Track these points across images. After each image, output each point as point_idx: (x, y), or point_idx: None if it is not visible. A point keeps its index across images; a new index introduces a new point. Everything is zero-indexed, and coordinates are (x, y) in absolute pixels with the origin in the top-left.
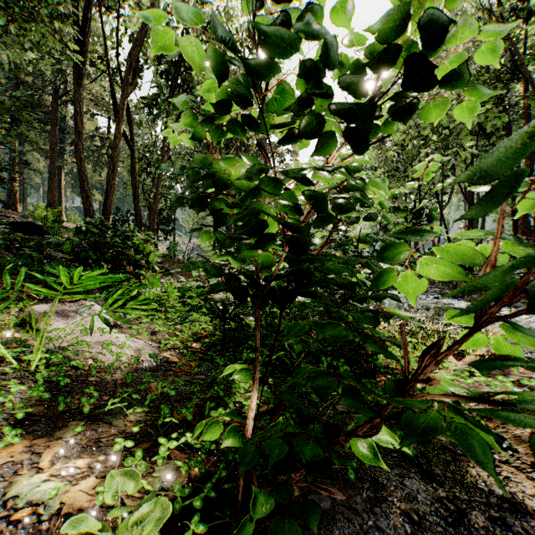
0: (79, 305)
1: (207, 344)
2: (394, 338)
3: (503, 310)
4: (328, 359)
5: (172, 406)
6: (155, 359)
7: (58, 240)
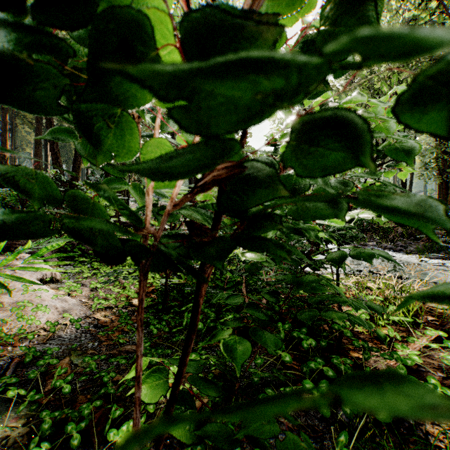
0: (18, 259)
1: (147, 303)
2: (374, 304)
3: (445, 262)
4: (285, 327)
5: (61, 412)
6: (76, 325)
7: (3, 191)
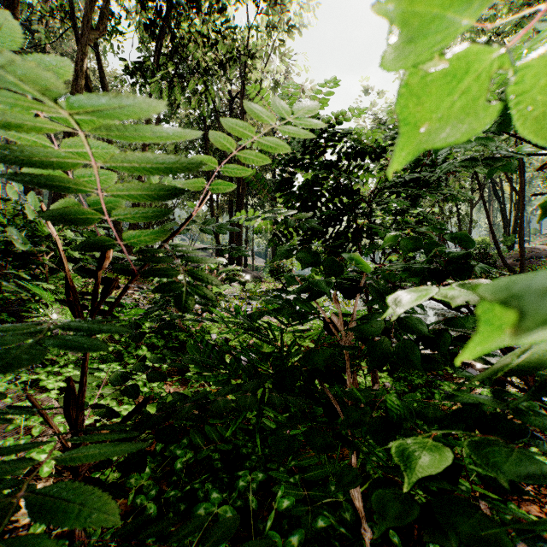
0: None
1: None
2: None
3: None
4: None
5: None
6: None
7: None
